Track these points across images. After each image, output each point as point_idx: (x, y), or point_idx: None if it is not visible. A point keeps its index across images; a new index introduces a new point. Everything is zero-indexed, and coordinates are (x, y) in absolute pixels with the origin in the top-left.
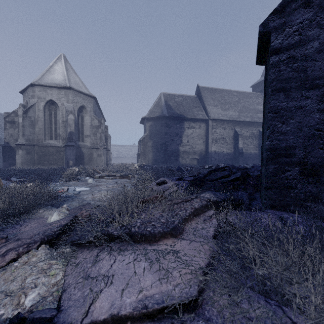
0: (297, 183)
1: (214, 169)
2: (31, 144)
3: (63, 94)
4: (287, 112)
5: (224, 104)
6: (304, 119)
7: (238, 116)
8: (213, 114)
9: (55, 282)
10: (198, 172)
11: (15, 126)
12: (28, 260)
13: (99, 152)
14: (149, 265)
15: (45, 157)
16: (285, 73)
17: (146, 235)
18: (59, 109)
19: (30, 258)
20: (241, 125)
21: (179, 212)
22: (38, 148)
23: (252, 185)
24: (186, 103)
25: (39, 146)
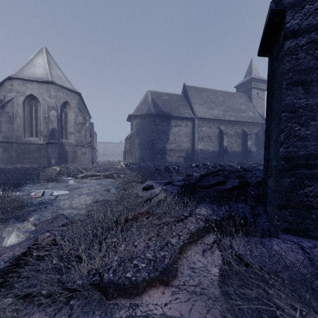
0: None
1: (206, 173)
2: (8, 141)
3: (45, 89)
4: (307, 111)
5: (210, 103)
6: None
7: (223, 115)
8: (199, 113)
9: None
10: (187, 174)
11: None
12: None
13: (84, 149)
14: None
15: (24, 155)
16: (304, 62)
17: (124, 287)
18: (40, 104)
19: None
20: (226, 124)
21: (171, 239)
22: (17, 145)
23: (254, 195)
24: (172, 101)
25: (17, 143)
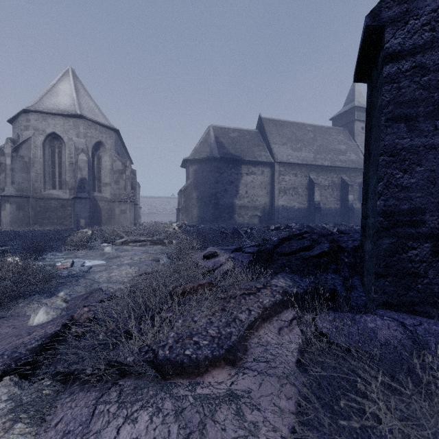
0: (428, 267)
1: (287, 236)
2: (24, 195)
3: (71, 125)
4: (411, 154)
5: (295, 141)
6: (438, 165)
7: (313, 158)
8: (281, 156)
9: None
10: (262, 239)
11: (1, 170)
12: None
13: (123, 206)
14: None
15: (45, 213)
16: (408, 92)
17: (182, 365)
18: (65, 145)
19: None
20: (318, 171)
21: (239, 314)
22: (35, 200)
23: (348, 263)
24: (243, 140)
25: (36, 198)
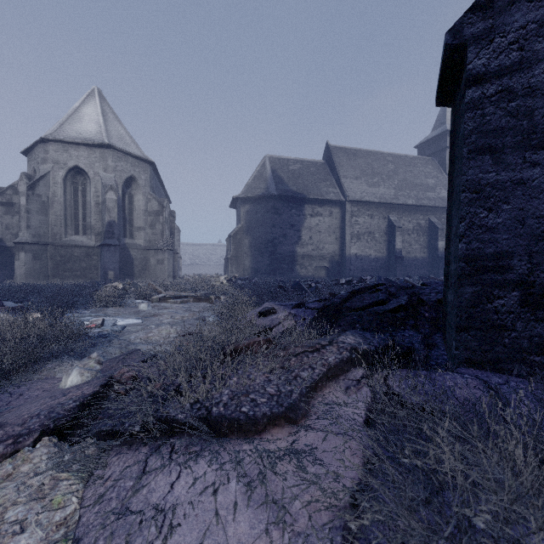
0: (516, 319)
1: (359, 288)
2: (41, 241)
3: (98, 157)
4: (497, 190)
5: (371, 175)
6: (528, 203)
7: (394, 195)
8: (354, 193)
9: (63, 518)
10: (329, 293)
11: (14, 212)
12: (13, 470)
13: (160, 255)
14: (245, 495)
15: (66, 264)
16: (493, 120)
17: (239, 422)
18: (91, 182)
19: (17, 467)
20: (400, 211)
21: (301, 372)
22: (54, 248)
23: (429, 319)
24: (307, 174)
25: (55, 245)
